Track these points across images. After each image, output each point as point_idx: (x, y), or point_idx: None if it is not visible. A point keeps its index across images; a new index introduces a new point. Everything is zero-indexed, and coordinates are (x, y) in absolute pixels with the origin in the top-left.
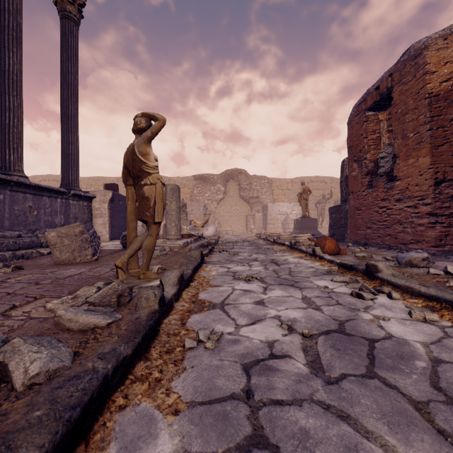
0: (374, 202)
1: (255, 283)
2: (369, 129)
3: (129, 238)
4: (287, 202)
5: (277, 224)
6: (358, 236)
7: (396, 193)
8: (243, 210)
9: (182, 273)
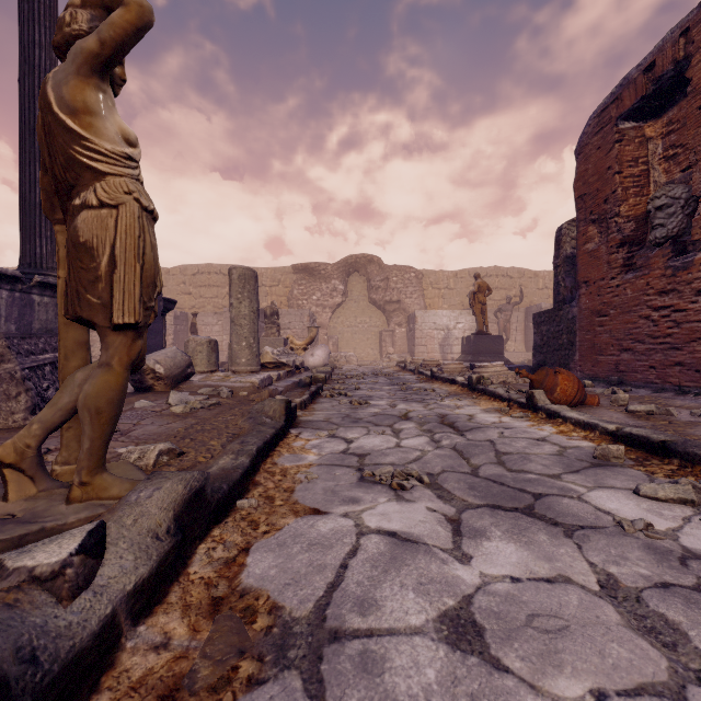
0: (640, 299)
1: (421, 500)
2: (625, 157)
3: (61, 375)
4: (448, 309)
5: (431, 345)
6: (600, 367)
7: (697, 277)
8: (375, 323)
9: (201, 483)
